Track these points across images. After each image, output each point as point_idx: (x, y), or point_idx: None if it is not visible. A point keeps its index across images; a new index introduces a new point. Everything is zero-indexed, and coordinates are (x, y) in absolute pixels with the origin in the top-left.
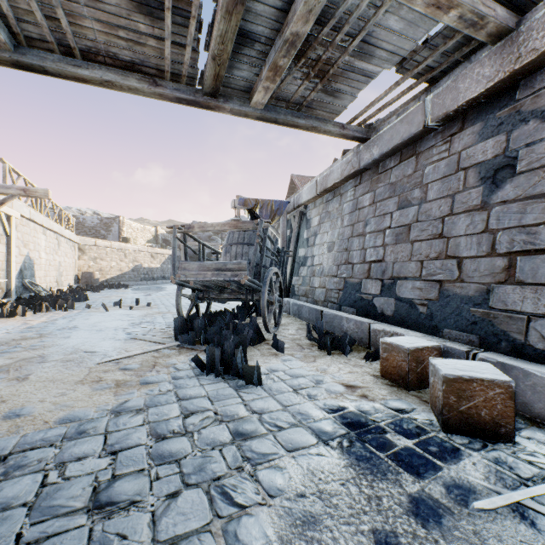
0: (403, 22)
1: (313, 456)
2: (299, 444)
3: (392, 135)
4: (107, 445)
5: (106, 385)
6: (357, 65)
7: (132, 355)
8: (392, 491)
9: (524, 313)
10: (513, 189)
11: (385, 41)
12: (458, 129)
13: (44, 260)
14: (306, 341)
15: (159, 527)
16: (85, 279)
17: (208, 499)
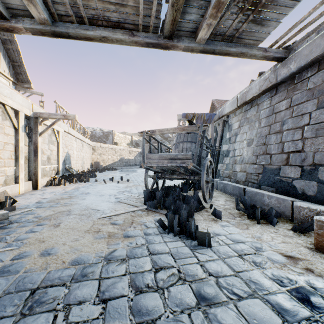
0: None
1: None
2: (263, 321)
3: (312, 50)
4: (100, 292)
5: (102, 235)
6: None
7: (118, 214)
8: None
9: None
10: None
11: None
12: None
13: (75, 155)
14: (235, 211)
15: None
16: (95, 165)
17: None
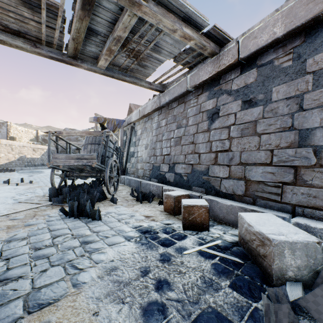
0: (172, 40)
1: (121, 246)
2: (115, 242)
3: (174, 91)
4: (3, 256)
5: (0, 228)
6: (154, 55)
7: (18, 211)
8: (153, 253)
9: (220, 177)
10: (218, 123)
11: (166, 47)
12: (200, 93)
13: None
14: (130, 198)
15: (36, 283)
16: None
17: (64, 269)
